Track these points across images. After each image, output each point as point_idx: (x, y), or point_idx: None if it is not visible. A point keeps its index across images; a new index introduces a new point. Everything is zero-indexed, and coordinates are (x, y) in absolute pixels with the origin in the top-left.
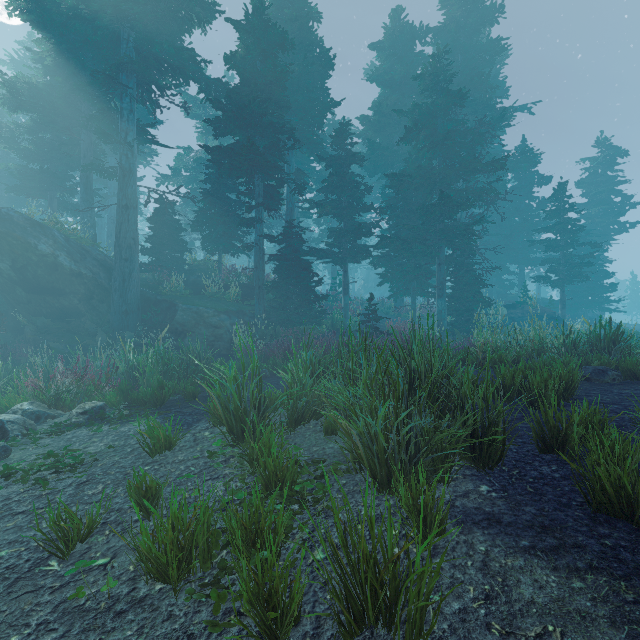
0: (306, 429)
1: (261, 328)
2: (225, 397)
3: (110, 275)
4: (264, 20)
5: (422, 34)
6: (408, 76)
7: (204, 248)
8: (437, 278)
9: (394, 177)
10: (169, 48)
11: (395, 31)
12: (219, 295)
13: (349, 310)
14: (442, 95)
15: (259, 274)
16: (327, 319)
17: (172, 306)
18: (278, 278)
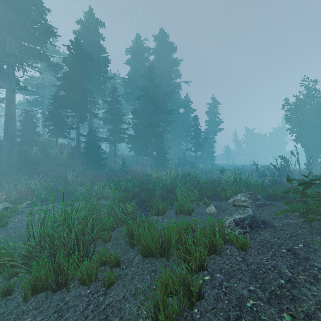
0: (101, 200)
1: (79, 171)
2: (83, 194)
3: (0, 148)
4: (80, 48)
5: (147, 50)
6: (142, 66)
7: (50, 136)
8: (150, 150)
9: (134, 112)
10: (34, 50)
11: (137, 46)
12: (58, 157)
13: (117, 162)
14: (151, 84)
15: (78, 149)
16: (107, 166)
17: (36, 163)
18: (86, 151)
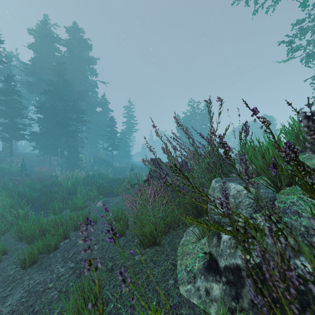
0: None
1: None
2: None
3: None
4: None
5: (58, 40)
6: (50, 56)
7: None
8: (60, 150)
9: (38, 108)
10: None
11: (43, 32)
12: None
13: (14, 163)
14: (61, 80)
15: None
16: None
17: None
18: None
